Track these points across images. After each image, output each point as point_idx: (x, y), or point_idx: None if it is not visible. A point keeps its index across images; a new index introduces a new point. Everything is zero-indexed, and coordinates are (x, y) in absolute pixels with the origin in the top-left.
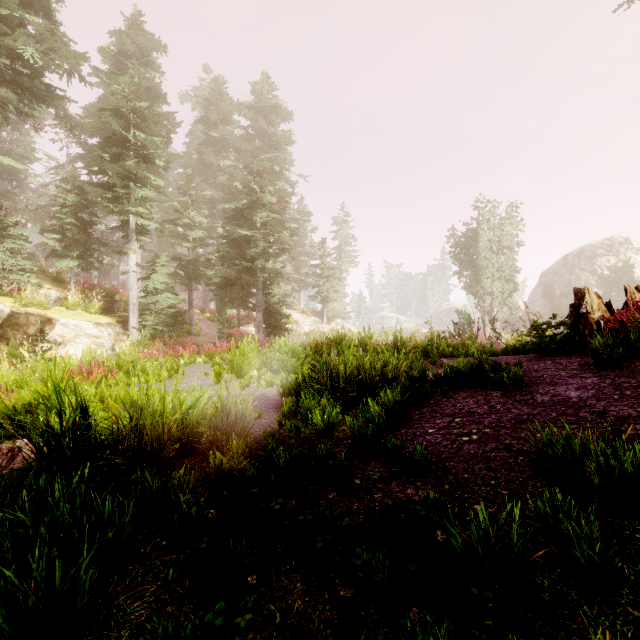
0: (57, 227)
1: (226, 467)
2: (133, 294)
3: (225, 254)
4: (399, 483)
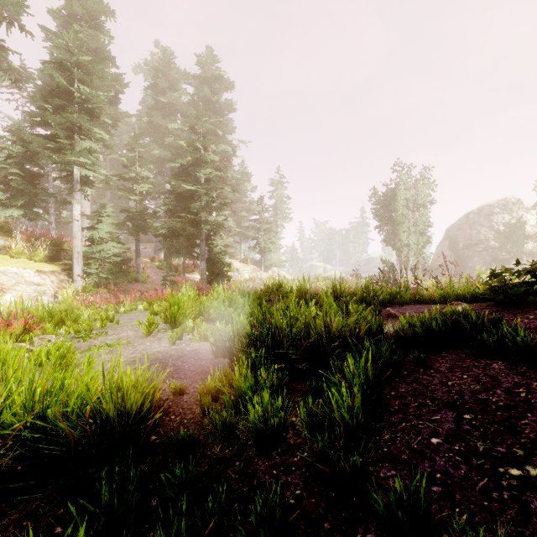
0: (2, 177)
1: None
2: (77, 243)
3: (171, 208)
4: None
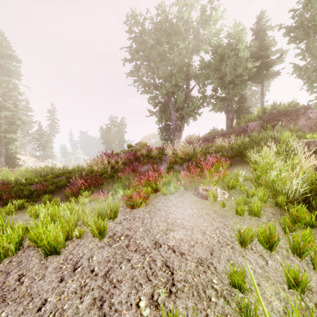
0: None
1: (21, 184)
2: None
3: None
4: None
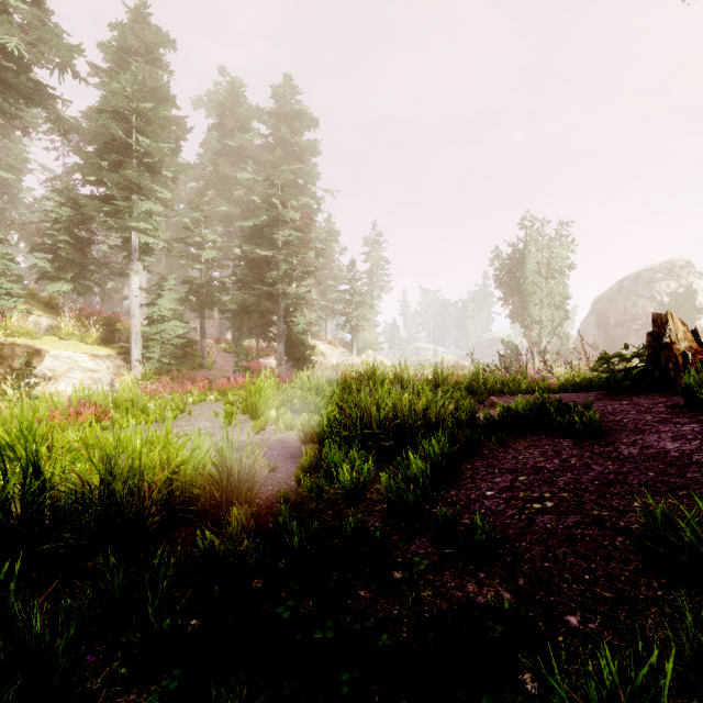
0: (49, 245)
1: (220, 550)
2: (136, 322)
3: (242, 277)
4: (454, 573)
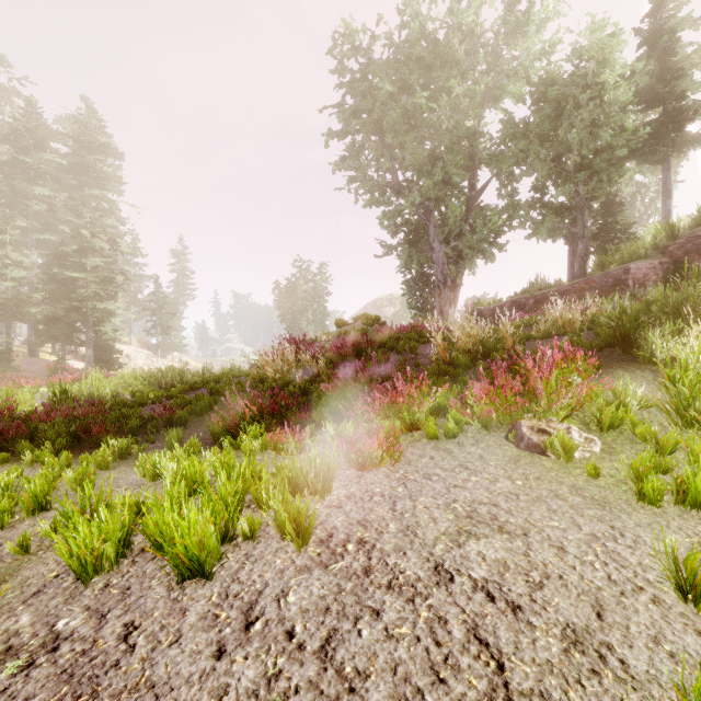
0: None
1: (124, 403)
2: None
3: (48, 291)
4: None
